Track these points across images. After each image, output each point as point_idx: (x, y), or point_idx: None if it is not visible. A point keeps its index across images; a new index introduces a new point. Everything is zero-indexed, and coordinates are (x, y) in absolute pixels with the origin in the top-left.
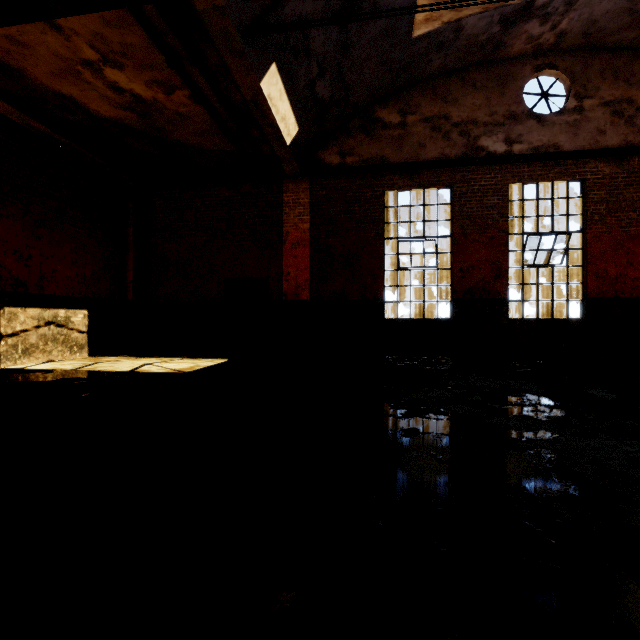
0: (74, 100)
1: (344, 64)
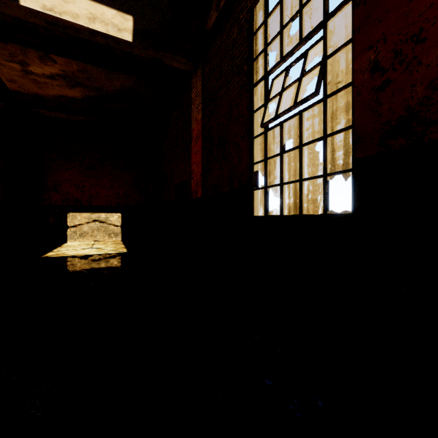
0: (64, 96)
1: None
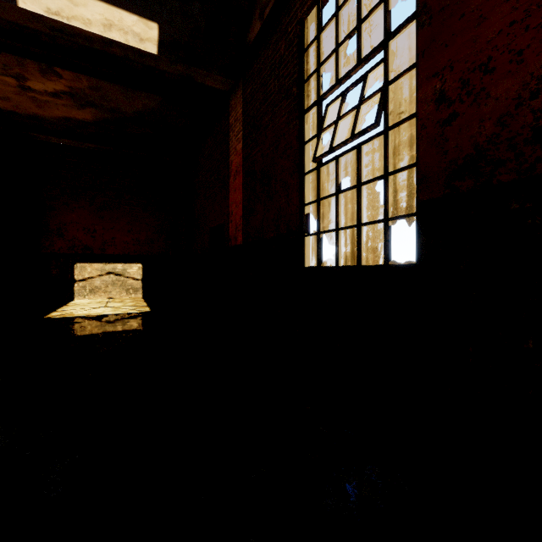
0: (71, 118)
1: None
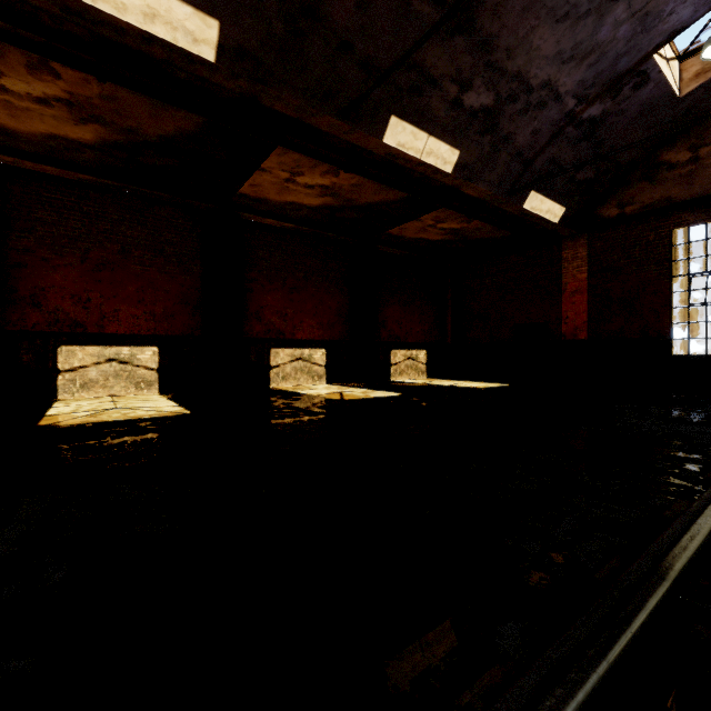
0: (422, 238)
1: (602, 151)
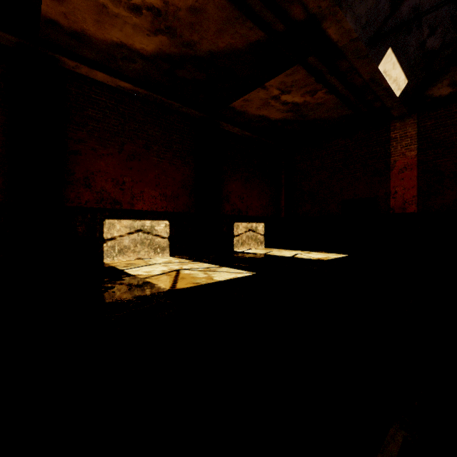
0: (264, 116)
1: None
